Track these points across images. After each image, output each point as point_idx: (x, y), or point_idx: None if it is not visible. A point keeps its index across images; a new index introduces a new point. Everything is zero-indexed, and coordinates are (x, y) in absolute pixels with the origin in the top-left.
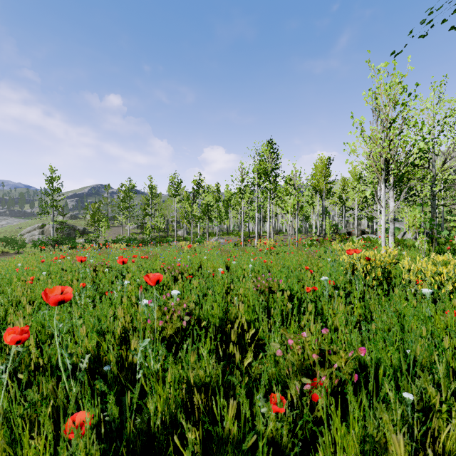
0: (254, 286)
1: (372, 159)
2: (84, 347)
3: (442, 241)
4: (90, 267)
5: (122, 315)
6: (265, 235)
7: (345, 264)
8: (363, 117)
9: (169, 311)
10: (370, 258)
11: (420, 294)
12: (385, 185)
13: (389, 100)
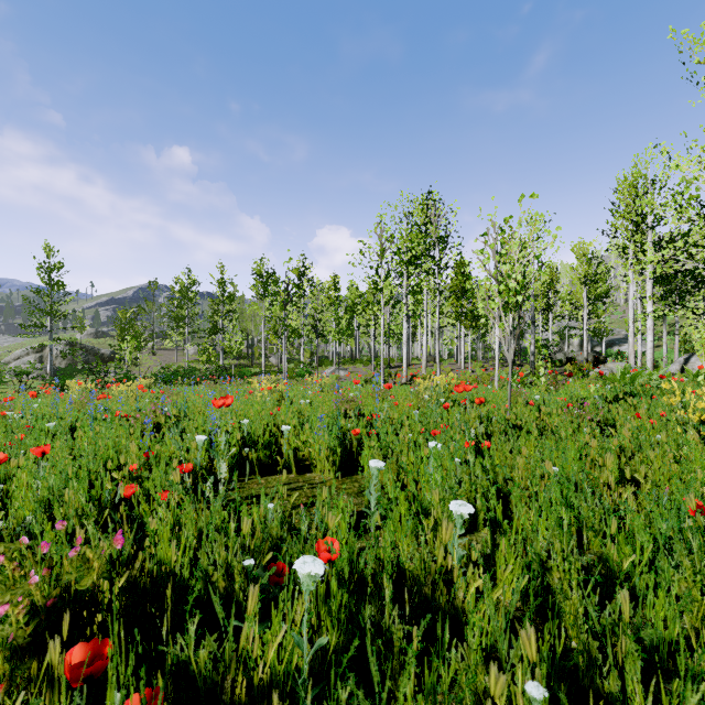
0: None
1: None
2: None
3: None
4: None
5: None
6: (416, 364)
7: None
8: None
9: None
10: None
11: None
12: None
13: None
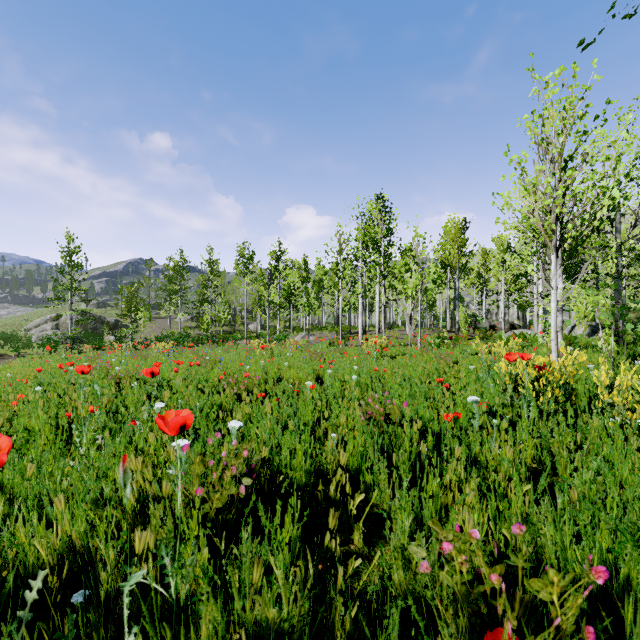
0: (362, 414)
1: (537, 217)
2: (61, 534)
3: (630, 340)
4: (112, 379)
5: (139, 469)
6: (372, 330)
7: (503, 376)
8: (524, 153)
9: (219, 464)
10: (543, 368)
11: (633, 427)
12: (557, 256)
13: (564, 126)
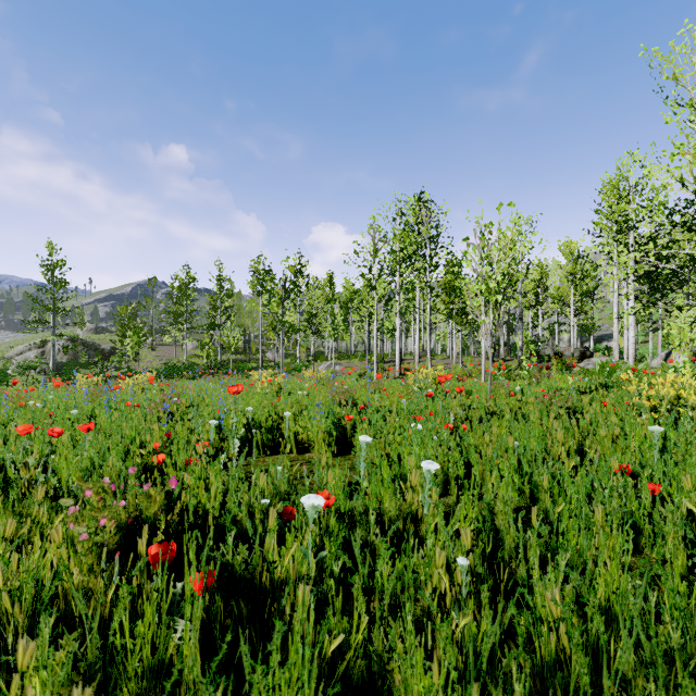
0: None
1: None
2: None
3: None
4: None
5: None
6: (409, 359)
7: None
8: None
9: None
10: None
11: None
12: None
13: None
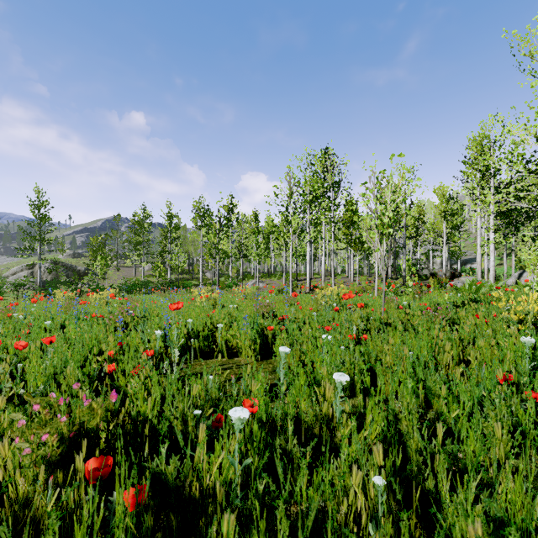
0: None
1: None
2: None
3: None
4: None
5: None
6: (317, 277)
7: None
8: None
9: None
10: None
11: None
12: None
13: None
